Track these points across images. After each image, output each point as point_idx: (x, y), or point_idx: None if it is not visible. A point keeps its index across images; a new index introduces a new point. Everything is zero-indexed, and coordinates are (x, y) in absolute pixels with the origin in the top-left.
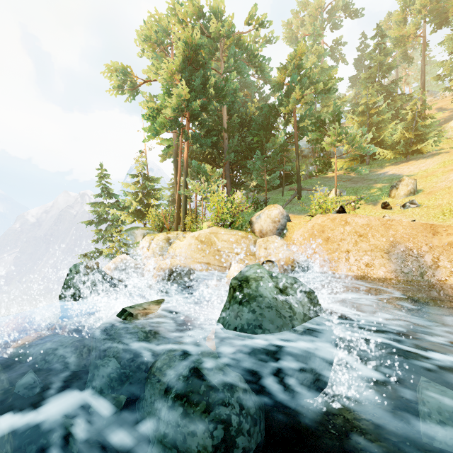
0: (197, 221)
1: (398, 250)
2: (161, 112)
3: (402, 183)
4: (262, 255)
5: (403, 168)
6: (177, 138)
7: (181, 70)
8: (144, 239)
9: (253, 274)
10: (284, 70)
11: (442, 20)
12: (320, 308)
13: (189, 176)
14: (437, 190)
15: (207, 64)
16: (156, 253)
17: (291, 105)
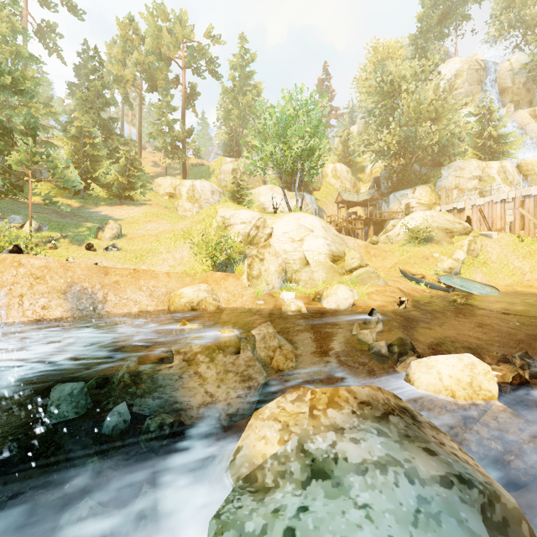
0: None
1: (75, 290)
2: None
3: (108, 226)
4: None
5: (116, 211)
6: None
7: None
8: None
9: None
10: None
11: (154, 86)
12: None
13: None
14: (136, 236)
15: None
16: None
17: None
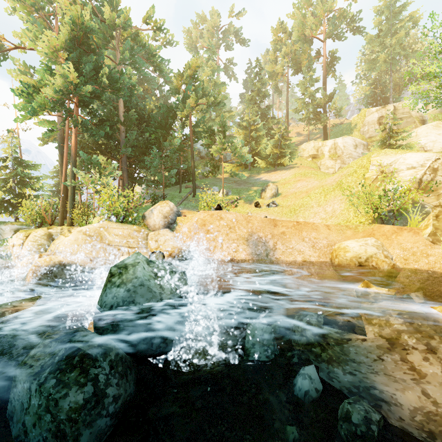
0: (87, 216)
1: (254, 238)
2: (40, 90)
3: (268, 188)
4: (154, 247)
5: (272, 176)
6: (62, 122)
7: (68, 49)
8: (16, 236)
9: (131, 261)
10: (181, 77)
11: (298, 69)
12: (185, 283)
13: (78, 166)
14: (289, 194)
15: (101, 51)
16: (33, 251)
17: (187, 110)
